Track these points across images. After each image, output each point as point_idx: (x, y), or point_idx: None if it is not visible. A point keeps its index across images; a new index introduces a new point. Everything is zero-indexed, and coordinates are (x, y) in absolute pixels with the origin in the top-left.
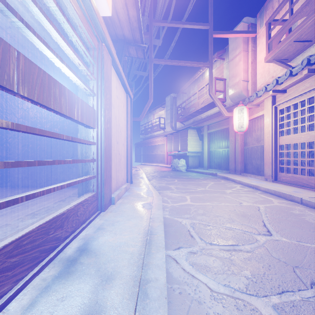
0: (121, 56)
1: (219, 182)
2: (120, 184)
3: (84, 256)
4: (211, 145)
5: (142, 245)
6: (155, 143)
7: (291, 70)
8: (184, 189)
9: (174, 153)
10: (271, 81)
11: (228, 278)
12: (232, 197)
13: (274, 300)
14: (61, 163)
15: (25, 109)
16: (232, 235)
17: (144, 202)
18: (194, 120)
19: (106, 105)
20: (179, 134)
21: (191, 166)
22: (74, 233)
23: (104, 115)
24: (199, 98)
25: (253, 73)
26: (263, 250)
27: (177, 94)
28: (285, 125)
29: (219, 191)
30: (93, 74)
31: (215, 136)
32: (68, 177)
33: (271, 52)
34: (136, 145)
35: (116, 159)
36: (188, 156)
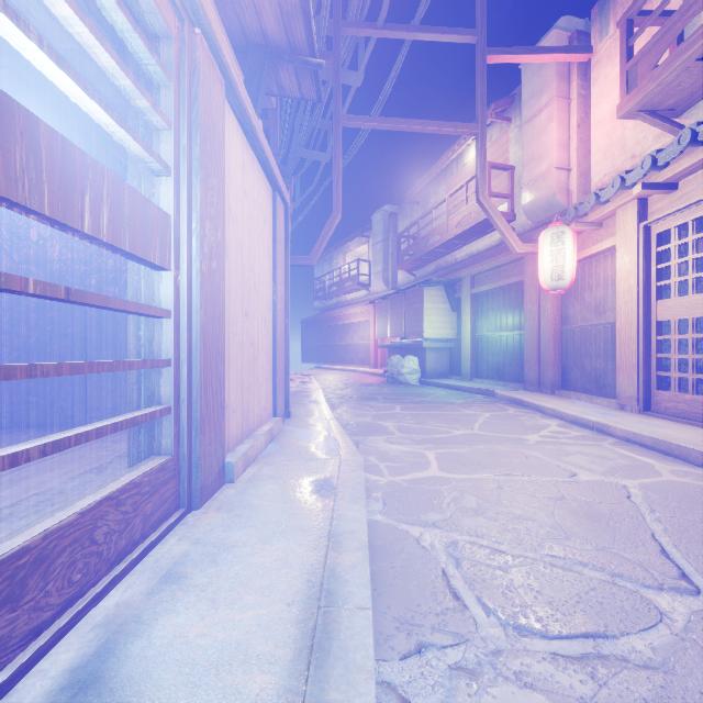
0: (258, 90)
1: (503, 414)
2: (254, 422)
3: None
4: (481, 324)
5: (298, 661)
6: (347, 320)
7: (694, 130)
8: (420, 431)
9: (393, 342)
10: (630, 167)
11: None
12: (546, 456)
13: None
14: (14, 375)
15: (19, 231)
16: (577, 590)
17: (317, 474)
18: (439, 266)
19: (207, 206)
20: (404, 298)
21: (431, 372)
22: (76, 602)
23: (198, 233)
24: (450, 212)
25: (581, 151)
26: (698, 661)
27: (400, 207)
28: (674, 272)
29: (509, 437)
30: (165, 111)
31: (490, 301)
32: (128, 403)
33: (636, 91)
34: (305, 324)
35: (243, 357)
36: (426, 348)
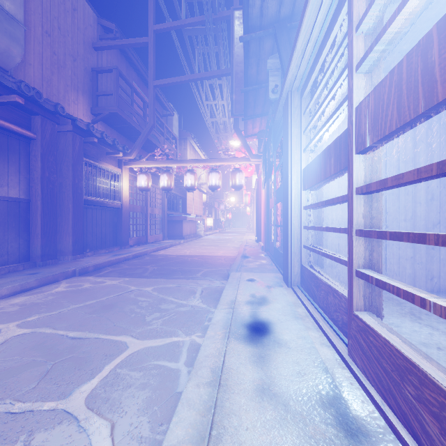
0: None
1: None
2: None
3: (343, 445)
4: None
5: None
6: None
7: None
8: None
9: None
10: None
11: (62, 442)
12: None
13: (52, 404)
14: None
15: None
16: None
17: None
18: None
19: None
20: None
21: None
22: None
23: None
24: None
25: None
26: None
27: None
28: None
29: None
30: None
31: None
32: None
33: None
34: None
35: None
36: None
